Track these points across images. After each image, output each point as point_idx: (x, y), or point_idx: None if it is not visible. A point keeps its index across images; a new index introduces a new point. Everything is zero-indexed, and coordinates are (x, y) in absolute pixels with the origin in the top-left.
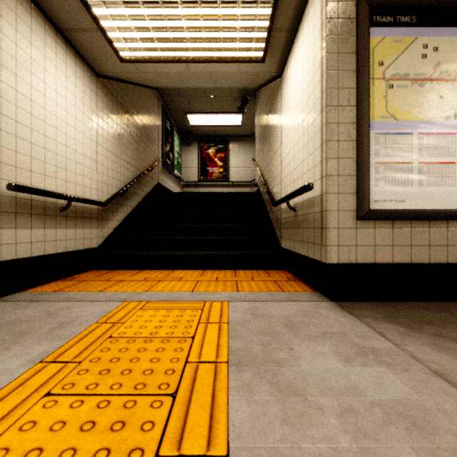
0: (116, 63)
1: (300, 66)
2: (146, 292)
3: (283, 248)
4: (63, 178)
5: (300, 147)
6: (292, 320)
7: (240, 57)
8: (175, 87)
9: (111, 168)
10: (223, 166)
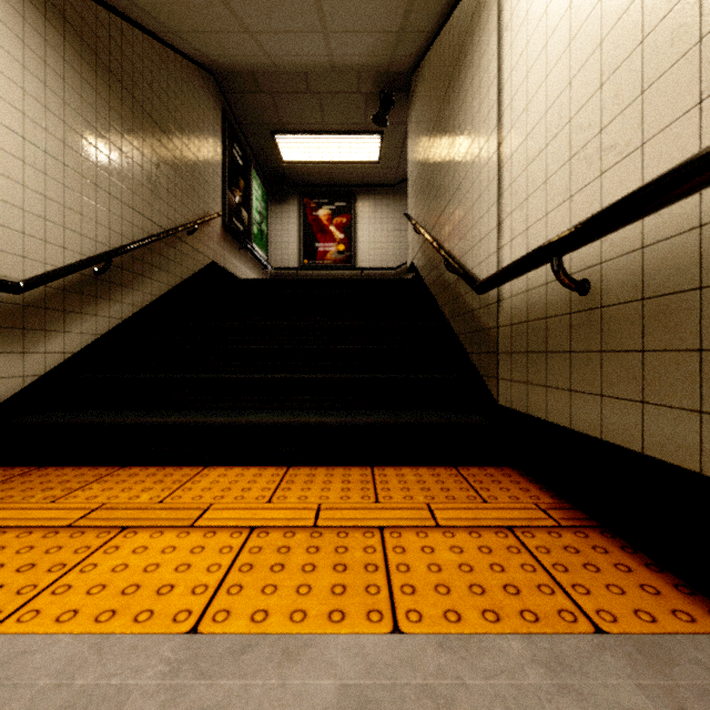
0: None
1: None
2: None
3: (510, 407)
4: None
5: (627, 44)
6: None
7: None
8: (245, 63)
9: (58, 202)
10: (344, 239)
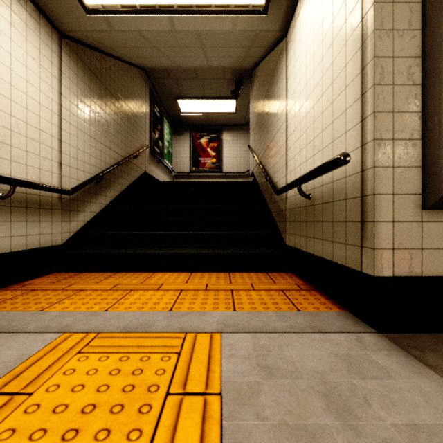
0: (82, 17)
1: (319, 1)
2: (104, 311)
3: (289, 245)
4: (5, 155)
5: (319, 112)
6: (334, 386)
7: (237, 6)
8: (163, 66)
9: (82, 150)
10: (216, 156)
